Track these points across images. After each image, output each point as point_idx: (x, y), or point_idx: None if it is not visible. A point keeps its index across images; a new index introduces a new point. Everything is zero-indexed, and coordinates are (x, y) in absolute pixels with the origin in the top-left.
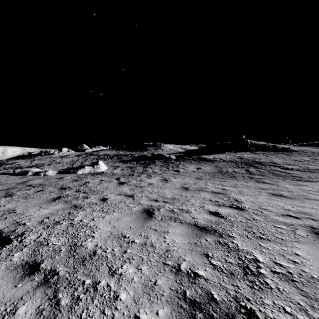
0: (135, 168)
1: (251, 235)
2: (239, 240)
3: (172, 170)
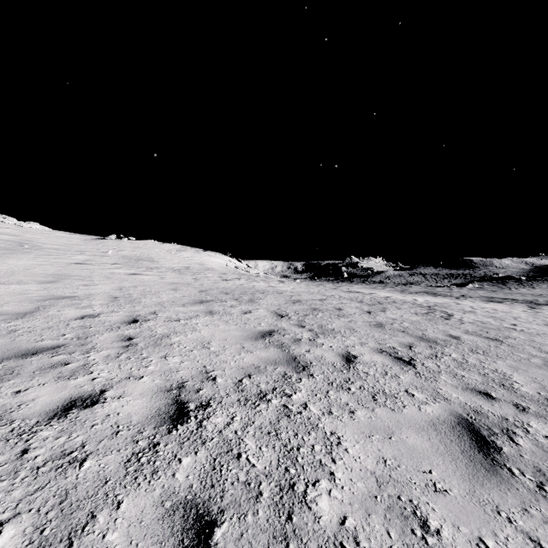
0: (497, 285)
1: None
2: None
3: (529, 287)
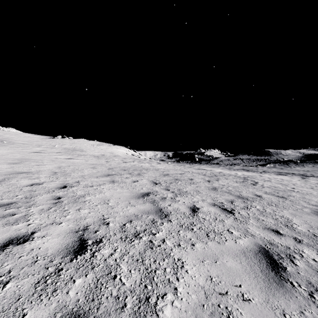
0: (283, 165)
1: (317, 170)
2: (315, 170)
3: (301, 166)
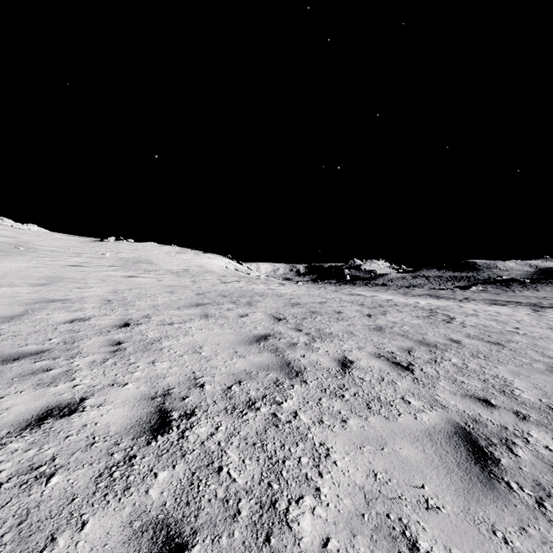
0: (501, 288)
1: None
2: None
3: (533, 290)
